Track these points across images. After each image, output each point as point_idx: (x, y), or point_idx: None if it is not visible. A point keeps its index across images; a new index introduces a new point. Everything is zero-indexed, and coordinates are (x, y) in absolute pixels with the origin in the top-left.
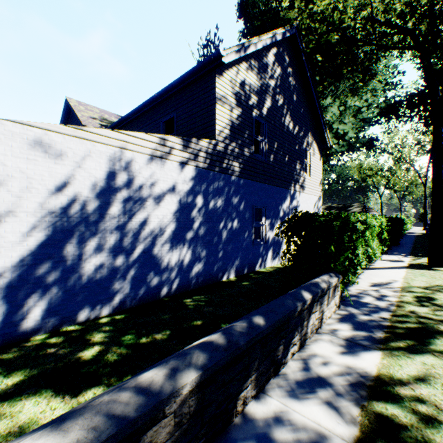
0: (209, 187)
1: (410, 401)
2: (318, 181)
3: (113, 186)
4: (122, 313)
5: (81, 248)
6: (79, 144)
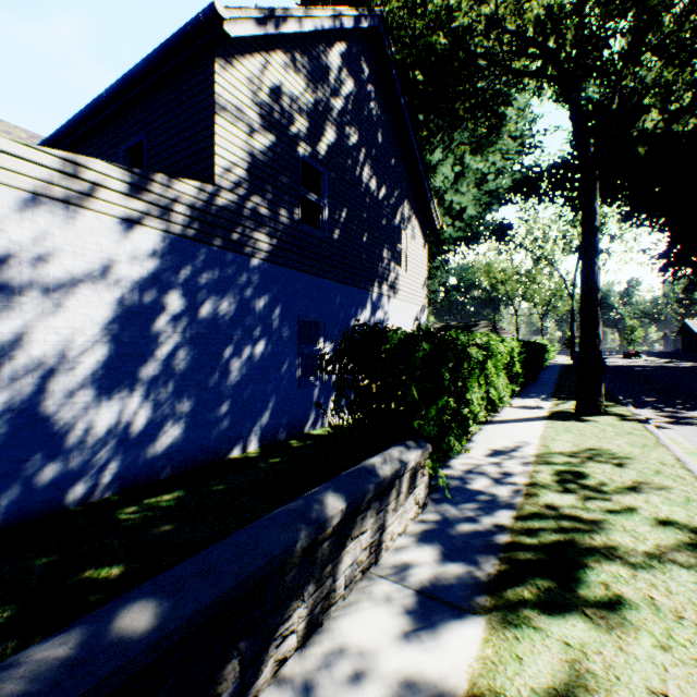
0: (199, 275)
1: None
2: (421, 282)
3: None
4: None
5: None
6: None
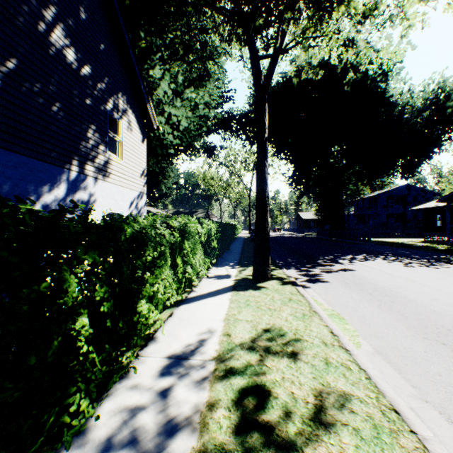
0: None
1: None
2: (140, 171)
3: None
4: None
5: None
6: None
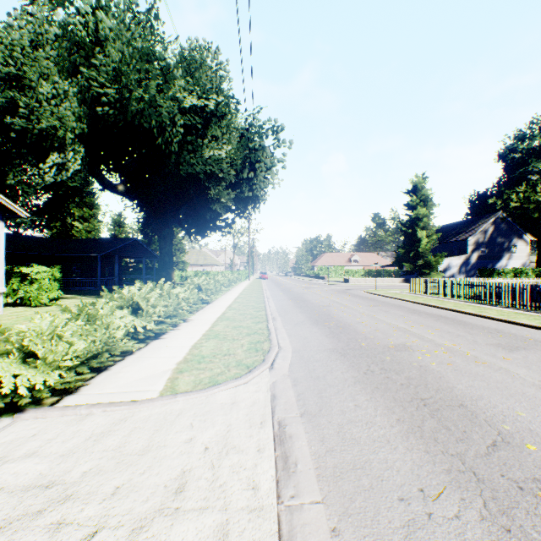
0: (465, 264)
1: None
2: (525, 254)
3: (447, 266)
4: None
5: (444, 274)
6: (443, 261)
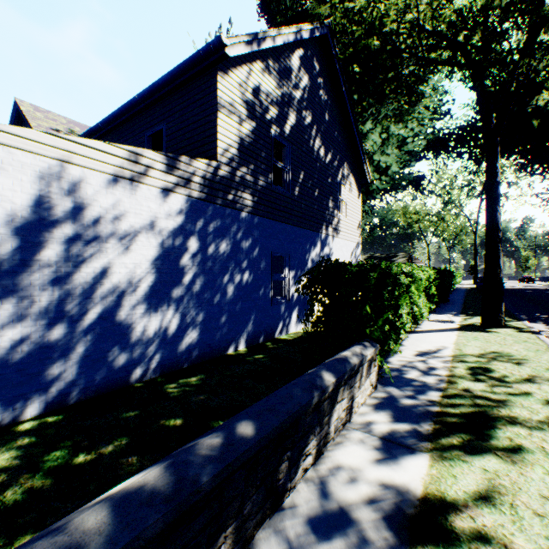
0: (208, 225)
1: (469, 541)
2: (356, 224)
3: (46, 218)
4: (61, 413)
5: None
6: None
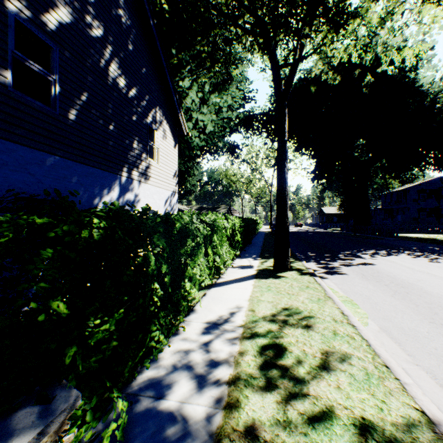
0: None
1: None
2: (172, 173)
3: None
4: None
5: None
6: None
